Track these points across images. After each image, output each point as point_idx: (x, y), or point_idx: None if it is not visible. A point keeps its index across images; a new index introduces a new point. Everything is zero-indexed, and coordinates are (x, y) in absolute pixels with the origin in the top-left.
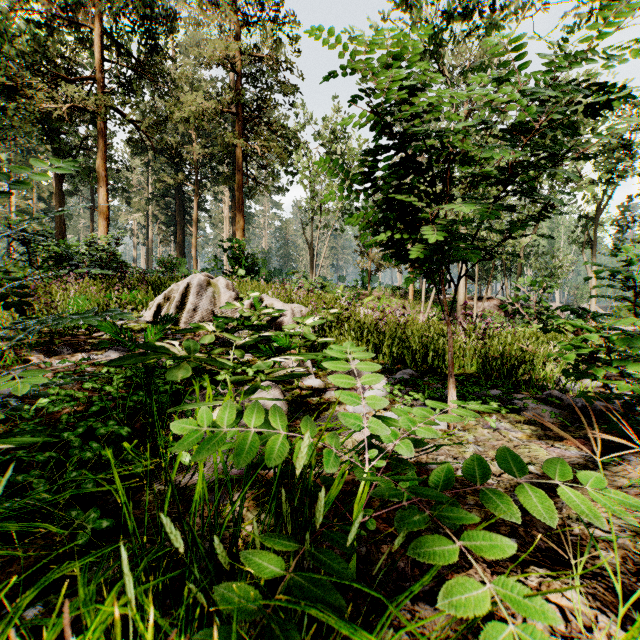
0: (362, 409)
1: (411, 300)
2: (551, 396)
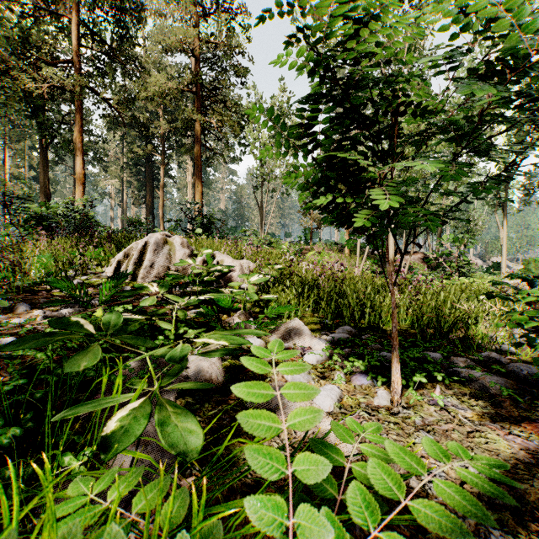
0: (301, 378)
1: (347, 254)
2: (489, 358)
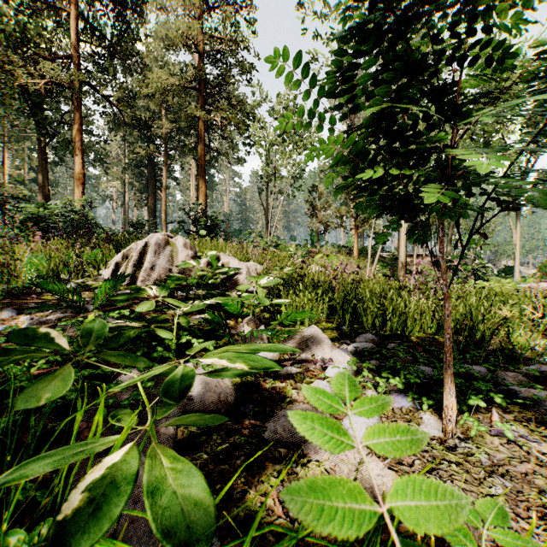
0: None
1: (356, 257)
2: (539, 372)
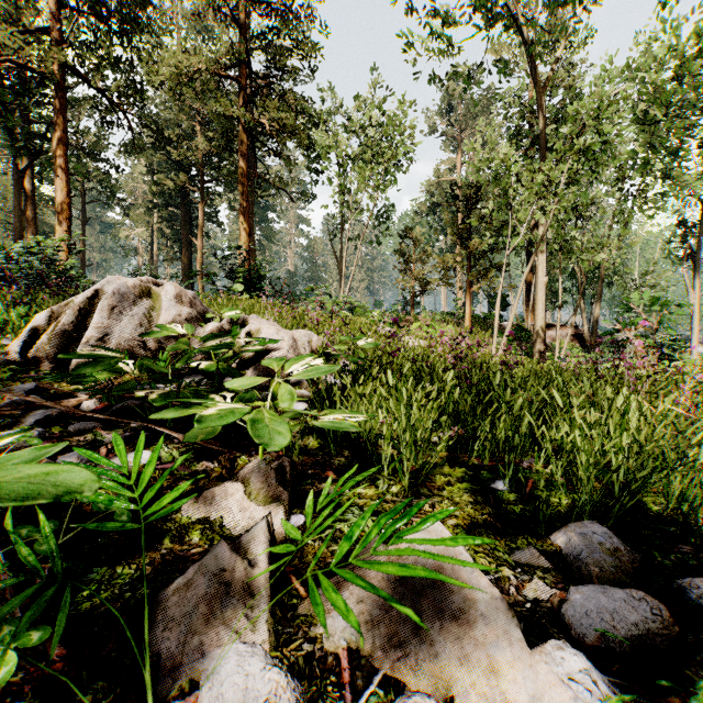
0: None
1: (468, 327)
2: None
